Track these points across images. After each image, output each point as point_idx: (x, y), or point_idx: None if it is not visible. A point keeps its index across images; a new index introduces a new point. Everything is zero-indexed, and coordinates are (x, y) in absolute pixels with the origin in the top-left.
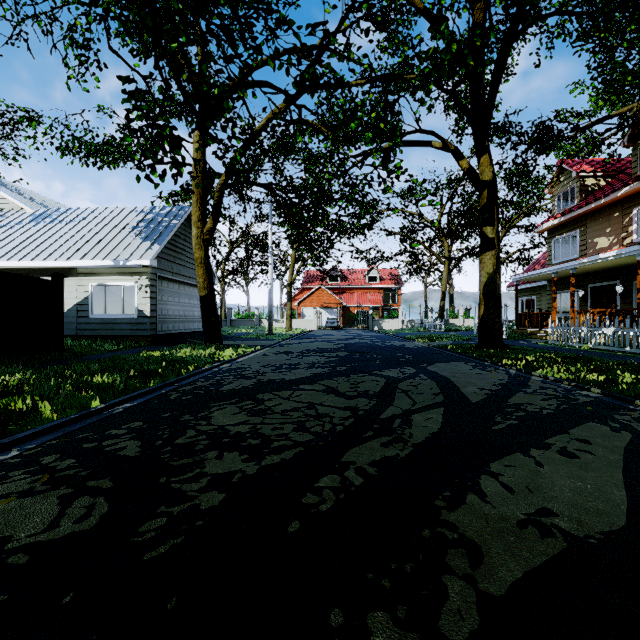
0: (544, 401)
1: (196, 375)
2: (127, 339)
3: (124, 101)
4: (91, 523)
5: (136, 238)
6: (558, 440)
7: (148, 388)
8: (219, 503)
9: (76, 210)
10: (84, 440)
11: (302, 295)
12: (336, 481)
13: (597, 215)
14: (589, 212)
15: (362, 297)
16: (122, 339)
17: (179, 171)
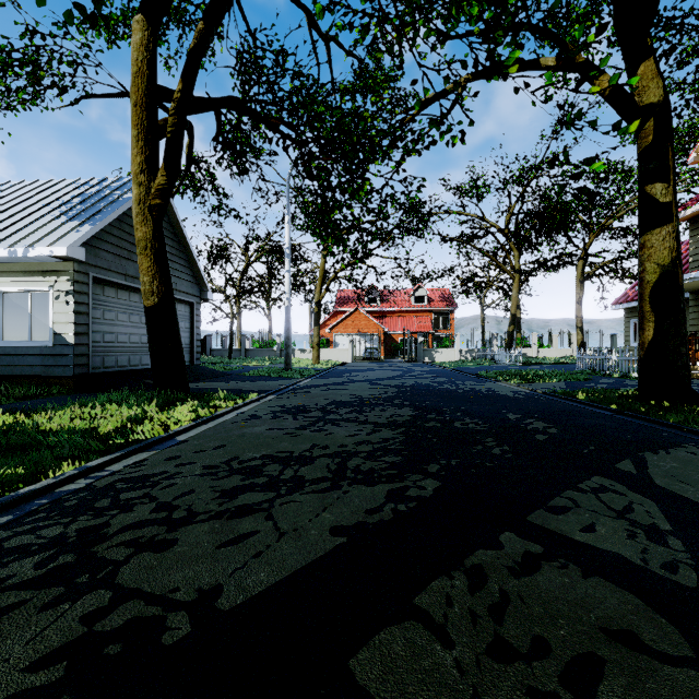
0: None
1: None
2: (37, 381)
3: None
4: None
5: (60, 217)
6: None
7: None
8: None
9: None
10: None
11: (335, 320)
12: None
13: None
14: None
15: (407, 322)
16: (29, 381)
17: None
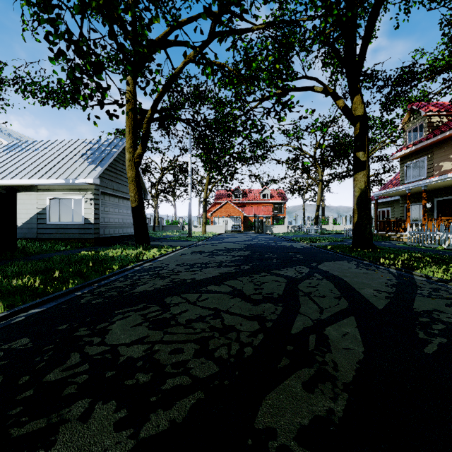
0: (450, 307)
1: (118, 274)
2: (76, 241)
3: (44, 22)
4: None
5: (84, 162)
6: None
7: (65, 290)
8: None
9: (40, 142)
10: None
11: (214, 208)
12: None
13: (442, 144)
14: (435, 142)
15: (258, 209)
16: (72, 241)
17: (102, 95)
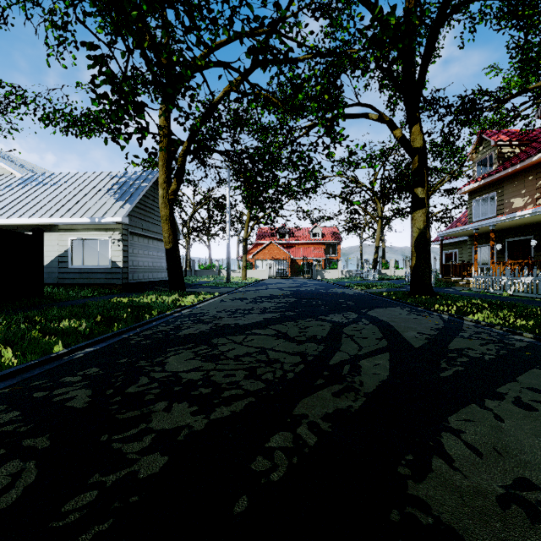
0: (483, 346)
1: (158, 320)
2: (102, 287)
3: (90, 67)
4: (10, 499)
5: (110, 198)
6: (509, 389)
7: (111, 333)
8: (160, 470)
9: (59, 175)
10: (36, 388)
11: (256, 249)
12: (288, 440)
13: (513, 178)
14: (506, 176)
15: (307, 251)
16: (98, 287)
17: (143, 134)
